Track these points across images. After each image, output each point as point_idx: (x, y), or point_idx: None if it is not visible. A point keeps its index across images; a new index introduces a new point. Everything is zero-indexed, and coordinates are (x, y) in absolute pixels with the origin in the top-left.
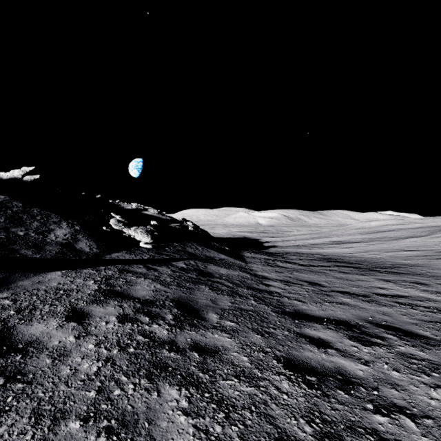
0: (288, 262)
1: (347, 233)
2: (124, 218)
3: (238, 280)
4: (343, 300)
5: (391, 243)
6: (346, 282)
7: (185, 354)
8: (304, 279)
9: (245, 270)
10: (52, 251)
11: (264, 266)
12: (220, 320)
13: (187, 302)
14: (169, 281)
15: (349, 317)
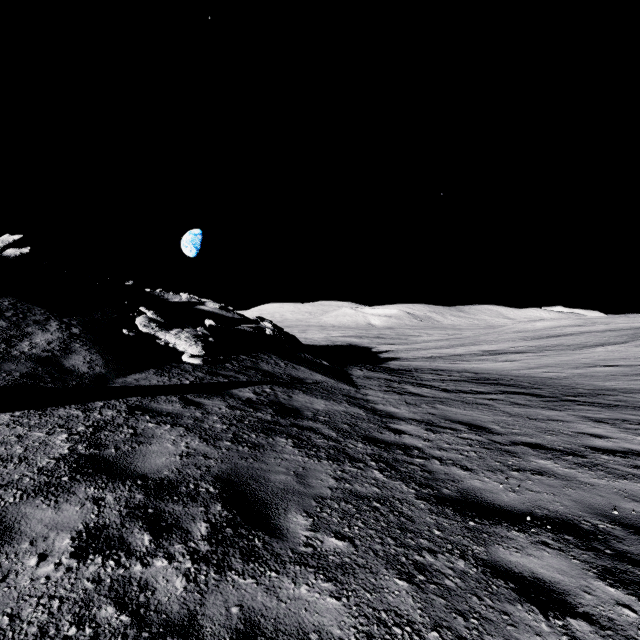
0: (423, 386)
1: (503, 338)
2: (160, 314)
3: (345, 423)
4: (541, 463)
5: (574, 354)
6: (530, 423)
7: None
8: (457, 418)
9: (356, 401)
10: (13, 372)
11: (387, 393)
12: (312, 532)
13: (245, 482)
14: (218, 430)
15: (570, 508)
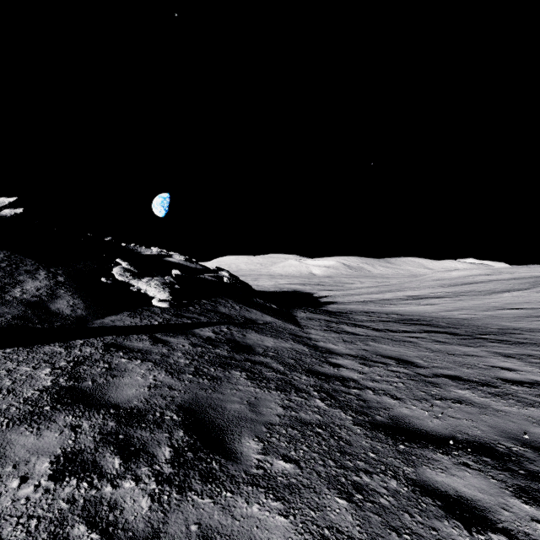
0: (357, 326)
1: (424, 285)
2: (133, 265)
3: (291, 358)
4: (460, 393)
5: (484, 299)
6: (449, 358)
7: None
8: (387, 353)
9: (301, 339)
10: (6, 314)
11: (326, 332)
12: (263, 456)
13: (205, 410)
14: (182, 364)
15: (487, 433)
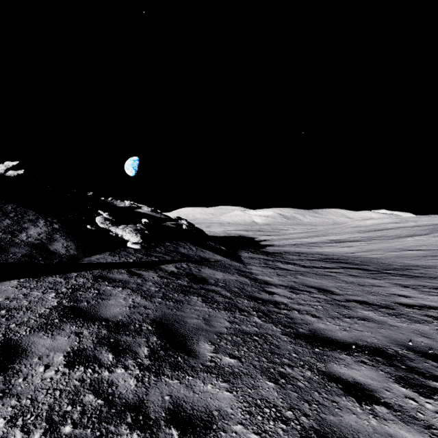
0: (289, 263)
1: (344, 231)
2: (112, 215)
3: (236, 287)
4: (364, 313)
5: (392, 242)
6: (360, 287)
7: (157, 434)
8: (311, 284)
9: (244, 273)
10: (17, 253)
11: (264, 268)
12: (215, 354)
13: (171, 323)
14: (153, 291)
15: (381, 341)
